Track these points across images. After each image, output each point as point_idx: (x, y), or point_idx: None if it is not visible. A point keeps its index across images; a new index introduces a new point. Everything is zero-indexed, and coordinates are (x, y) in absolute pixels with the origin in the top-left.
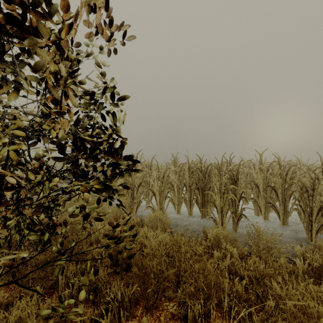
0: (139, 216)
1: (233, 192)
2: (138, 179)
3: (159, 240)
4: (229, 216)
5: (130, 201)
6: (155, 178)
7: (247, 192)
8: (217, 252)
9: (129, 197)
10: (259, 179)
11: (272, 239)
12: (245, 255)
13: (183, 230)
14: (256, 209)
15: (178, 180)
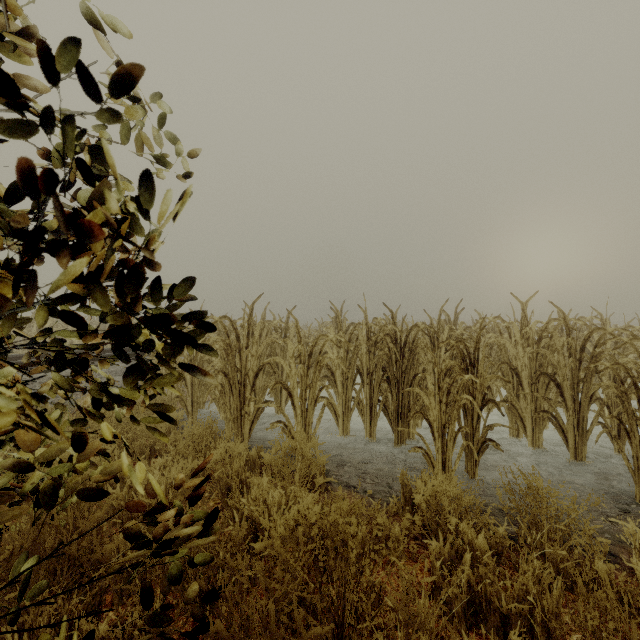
0: (258, 441)
1: (467, 388)
2: (255, 360)
3: (294, 517)
4: (462, 446)
5: (237, 409)
6: (291, 358)
7: (491, 385)
8: (436, 536)
9: (235, 400)
10: (520, 359)
11: (572, 512)
12: (505, 548)
13: (355, 476)
14: (513, 424)
15: (344, 362)
